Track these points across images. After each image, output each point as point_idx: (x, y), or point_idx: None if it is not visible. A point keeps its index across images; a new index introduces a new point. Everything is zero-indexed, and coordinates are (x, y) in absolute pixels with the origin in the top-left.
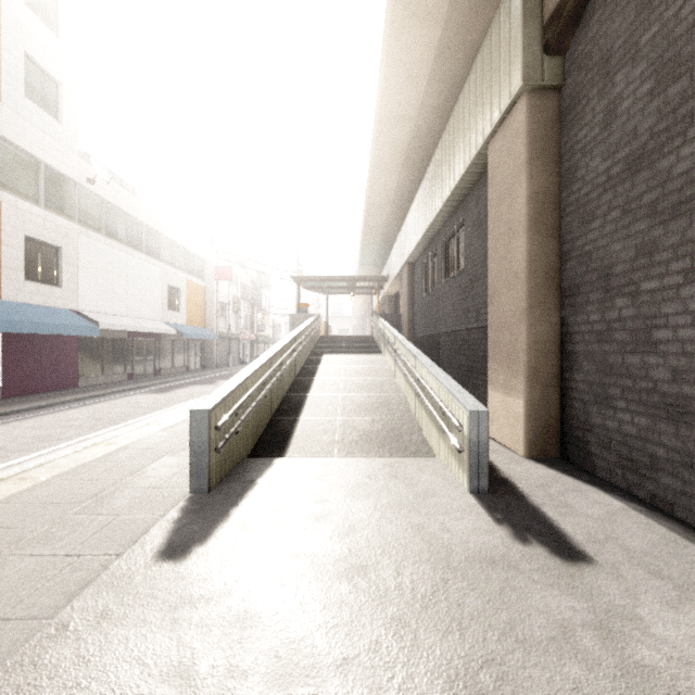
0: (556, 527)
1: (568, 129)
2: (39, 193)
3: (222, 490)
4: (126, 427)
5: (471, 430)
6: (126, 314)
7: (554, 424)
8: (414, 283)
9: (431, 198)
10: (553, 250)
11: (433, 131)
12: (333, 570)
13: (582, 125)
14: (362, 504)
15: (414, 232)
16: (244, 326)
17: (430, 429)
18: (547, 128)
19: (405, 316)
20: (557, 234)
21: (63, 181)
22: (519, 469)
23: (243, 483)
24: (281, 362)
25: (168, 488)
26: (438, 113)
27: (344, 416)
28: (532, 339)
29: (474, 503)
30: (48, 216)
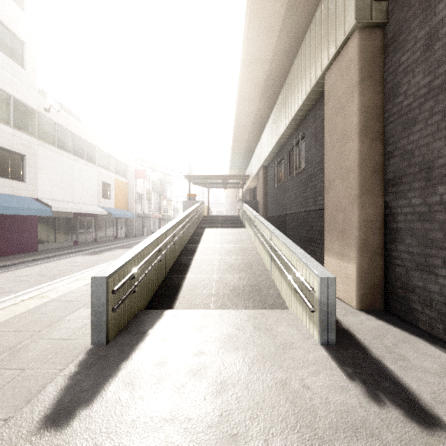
0: (402, 383)
1: (391, 56)
2: (9, 117)
3: (118, 342)
4: (61, 281)
5: (322, 293)
6: (72, 201)
7: (379, 283)
8: (267, 180)
9: (280, 119)
10: (378, 150)
11: (282, 71)
12: (205, 441)
13: (404, 51)
14: (232, 357)
15: (267, 145)
16: (154, 209)
17: (283, 286)
18: (374, 57)
19: (261, 202)
20: (382, 137)
21: (27, 110)
22: (355, 320)
23: (137, 335)
24: (173, 234)
25: (75, 339)
26: (286, 57)
27: (219, 274)
28: (363, 218)
29: (325, 355)
30: (15, 133)
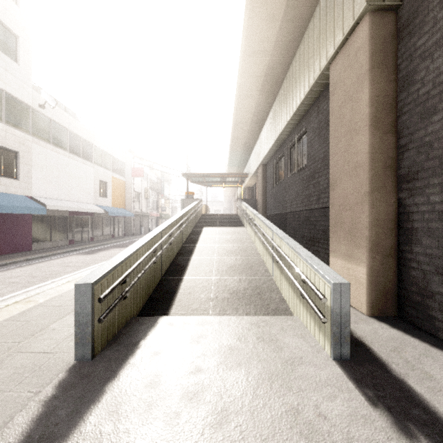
0: (434, 411)
1: (406, 41)
2: (2, 113)
3: (105, 356)
4: (52, 283)
5: (334, 302)
6: (68, 199)
7: (392, 287)
8: (266, 178)
9: (281, 115)
10: (391, 143)
11: (283, 64)
12: None
13: (421, 34)
14: (234, 375)
15: (267, 142)
16: (152, 207)
17: (287, 290)
18: (386, 42)
19: (260, 200)
20: (394, 130)
21: (21, 106)
22: (367, 329)
23: (127, 347)
24: (170, 234)
25: (58, 353)
26: (287, 49)
27: (218, 276)
28: (374, 217)
29: (340, 373)
30: (8, 129)
